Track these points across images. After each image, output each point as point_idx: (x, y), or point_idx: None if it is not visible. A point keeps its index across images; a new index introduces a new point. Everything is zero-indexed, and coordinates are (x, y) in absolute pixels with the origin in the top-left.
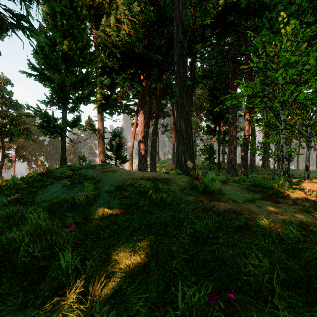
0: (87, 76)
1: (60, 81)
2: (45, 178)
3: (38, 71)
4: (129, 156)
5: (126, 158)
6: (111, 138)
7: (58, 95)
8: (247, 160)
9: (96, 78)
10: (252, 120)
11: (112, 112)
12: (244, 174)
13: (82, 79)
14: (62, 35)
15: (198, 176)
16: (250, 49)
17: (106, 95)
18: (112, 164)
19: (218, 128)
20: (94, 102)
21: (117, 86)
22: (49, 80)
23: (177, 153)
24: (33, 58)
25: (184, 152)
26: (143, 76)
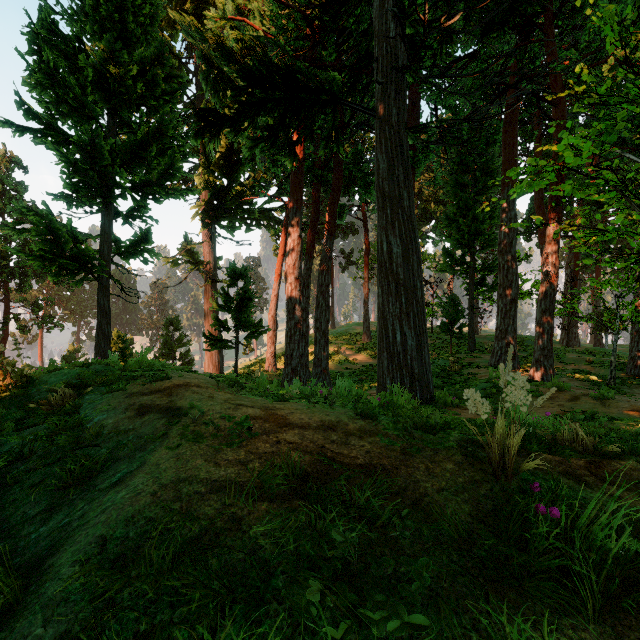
0: (162, 131)
1: (86, 141)
2: (0, 407)
3: (42, 119)
4: (269, 320)
5: (259, 326)
6: (226, 282)
7: (83, 176)
8: (552, 334)
9: (184, 138)
10: (544, 239)
11: (234, 225)
12: (544, 368)
13: (149, 141)
14: (100, 33)
15: (505, 451)
16: (566, 55)
17: (219, 187)
18: (229, 341)
19: (470, 256)
20: (178, 196)
21: (242, 167)
22: (69, 144)
23: (382, 320)
24: (22, 84)
25: (401, 319)
26: (297, 132)
